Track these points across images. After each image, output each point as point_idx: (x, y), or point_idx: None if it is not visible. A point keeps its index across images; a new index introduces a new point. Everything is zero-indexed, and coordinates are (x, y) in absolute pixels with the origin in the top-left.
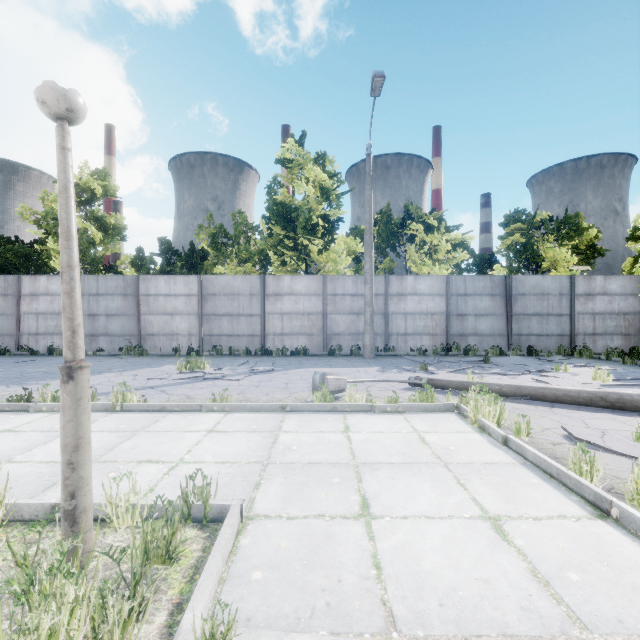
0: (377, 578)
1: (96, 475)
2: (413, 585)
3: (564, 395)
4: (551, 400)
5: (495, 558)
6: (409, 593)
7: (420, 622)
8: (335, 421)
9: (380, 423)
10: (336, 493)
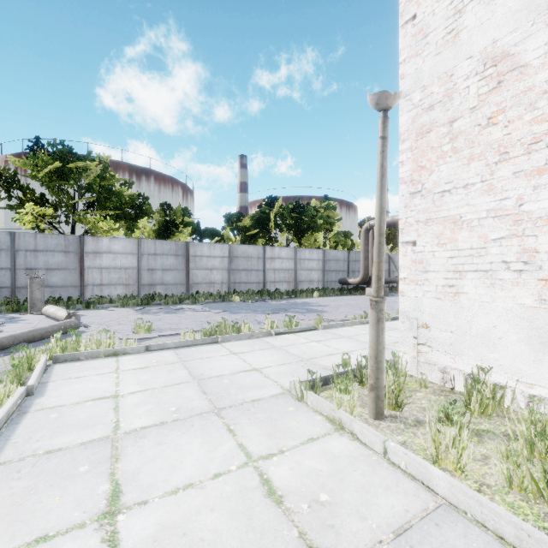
0: (289, 363)
1: (342, 511)
2: (285, 360)
3: (46, 332)
4: (38, 339)
5: (259, 353)
6: (289, 360)
7: (297, 358)
8: (69, 409)
9: (86, 386)
10: (242, 378)
